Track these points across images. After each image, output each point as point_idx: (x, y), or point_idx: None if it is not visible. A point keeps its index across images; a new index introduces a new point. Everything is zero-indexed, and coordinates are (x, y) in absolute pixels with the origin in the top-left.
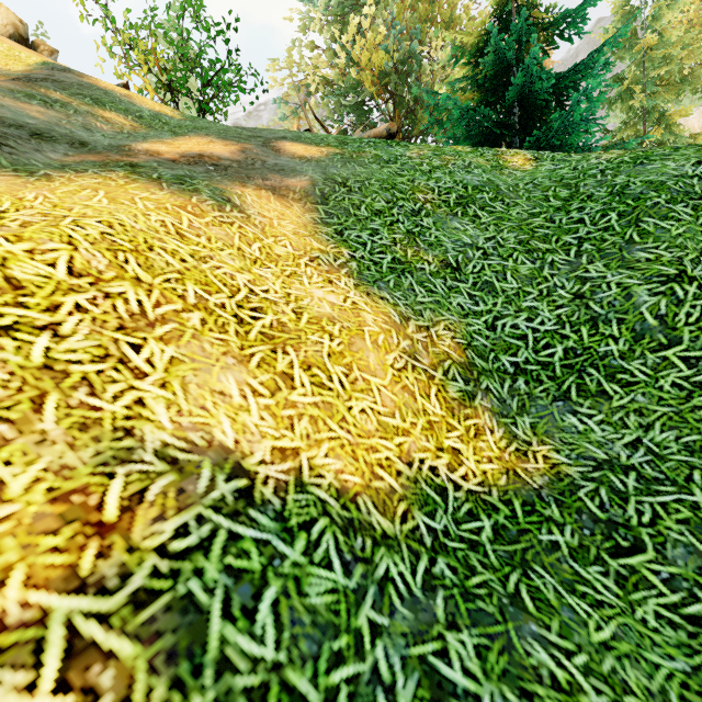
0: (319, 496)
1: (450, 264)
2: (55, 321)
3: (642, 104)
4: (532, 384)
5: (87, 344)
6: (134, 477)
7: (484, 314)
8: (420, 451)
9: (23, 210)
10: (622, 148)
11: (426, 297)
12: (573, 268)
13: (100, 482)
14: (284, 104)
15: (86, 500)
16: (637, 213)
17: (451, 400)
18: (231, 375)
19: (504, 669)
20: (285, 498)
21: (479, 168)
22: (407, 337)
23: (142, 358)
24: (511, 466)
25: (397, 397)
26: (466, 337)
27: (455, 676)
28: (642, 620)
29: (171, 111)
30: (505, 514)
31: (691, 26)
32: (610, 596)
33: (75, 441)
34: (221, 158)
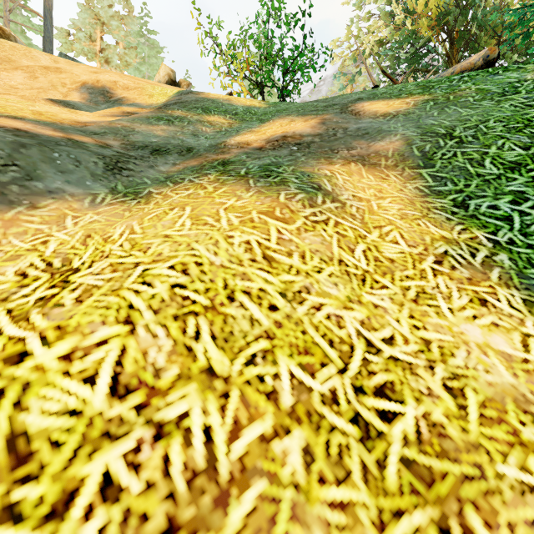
0: None
1: None
2: None
3: None
4: None
5: None
6: None
7: None
8: None
9: (97, 261)
10: None
11: None
12: None
13: None
14: (339, 75)
15: None
16: None
17: None
18: None
19: None
20: None
21: None
22: None
23: None
24: None
25: None
26: None
27: None
28: None
29: (258, 102)
30: None
31: None
32: None
33: None
34: (302, 135)
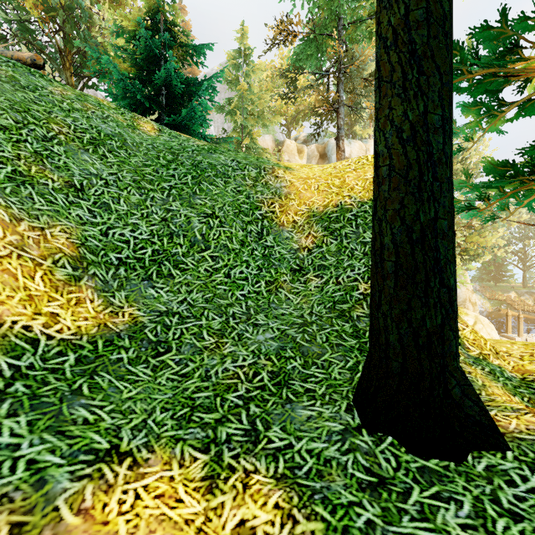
0: None
1: (74, 185)
2: None
3: (241, 122)
4: (130, 271)
5: None
6: None
7: (100, 224)
8: (15, 315)
9: None
10: (226, 143)
11: (45, 206)
12: (164, 203)
13: None
14: None
15: None
16: (201, 178)
17: (57, 281)
18: None
19: (48, 426)
20: None
21: (115, 122)
22: (17, 233)
23: None
24: (104, 322)
25: None
26: (81, 239)
27: (2, 439)
28: (159, 383)
29: None
30: (89, 349)
31: (267, 89)
32: (145, 377)
33: None
34: None
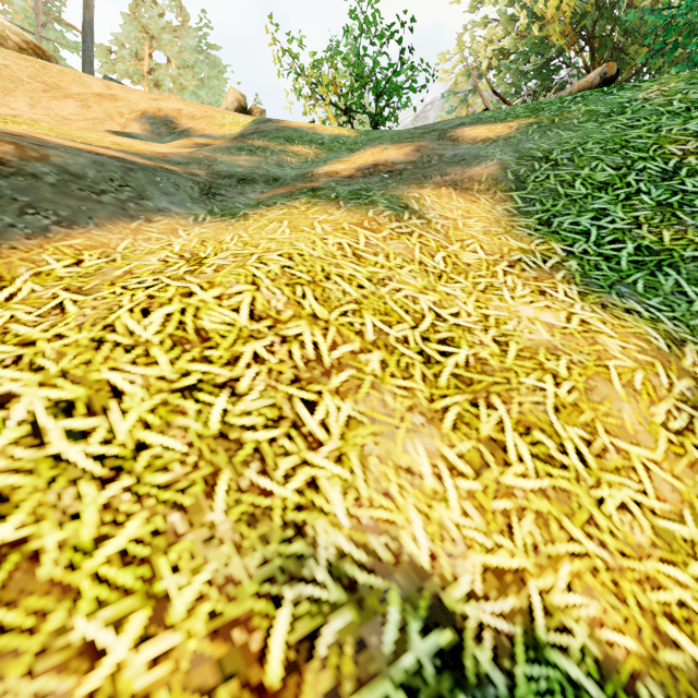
0: (567, 672)
1: None
2: (234, 377)
3: None
4: None
5: (261, 404)
6: (303, 608)
7: None
8: None
9: (220, 253)
10: None
11: None
12: None
13: (264, 610)
14: (451, 96)
15: (247, 640)
16: None
17: None
18: (420, 442)
19: None
20: (512, 672)
21: None
22: (684, 373)
23: (316, 419)
24: None
25: (682, 483)
26: None
27: None
28: None
29: (348, 131)
30: None
31: None
32: None
33: (242, 540)
34: (395, 163)
